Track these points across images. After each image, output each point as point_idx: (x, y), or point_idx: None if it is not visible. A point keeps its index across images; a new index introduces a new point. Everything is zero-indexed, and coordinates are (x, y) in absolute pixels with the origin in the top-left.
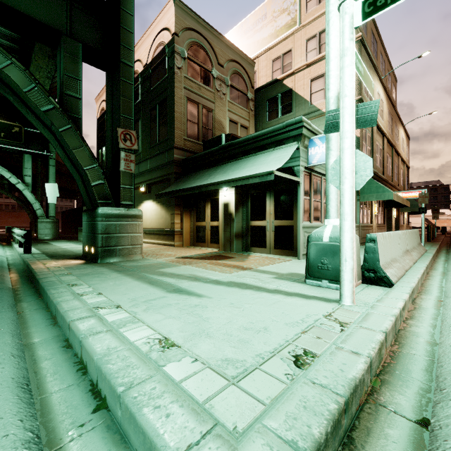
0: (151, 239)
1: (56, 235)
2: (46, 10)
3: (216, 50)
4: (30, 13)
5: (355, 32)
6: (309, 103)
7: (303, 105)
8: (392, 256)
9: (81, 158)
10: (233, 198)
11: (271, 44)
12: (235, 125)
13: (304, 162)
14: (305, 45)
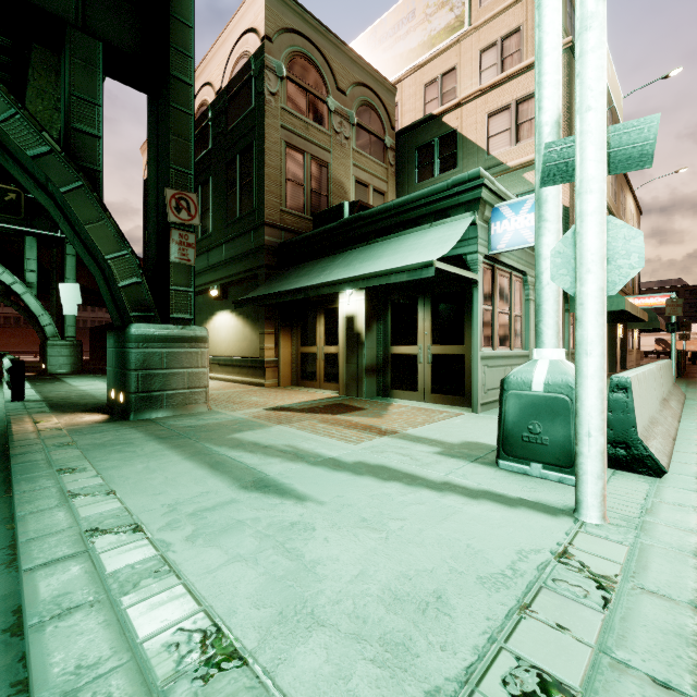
0: (227, 374)
1: (77, 367)
2: None
3: (334, 66)
4: None
5: None
6: (484, 152)
7: (475, 156)
8: (649, 413)
9: (100, 239)
10: (362, 307)
11: (423, 59)
12: (364, 189)
13: (483, 247)
14: (478, 59)
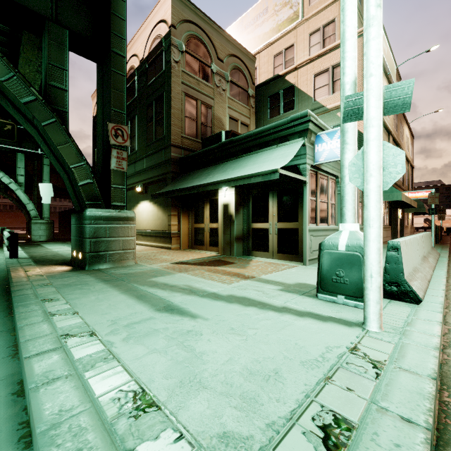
0: (147, 241)
1: (51, 237)
2: None
3: (216, 44)
4: None
5: (360, 25)
6: (312, 99)
7: (306, 101)
8: (413, 264)
9: (67, 155)
10: (233, 198)
11: (273, 39)
12: (235, 123)
13: (310, 160)
14: (308, 39)
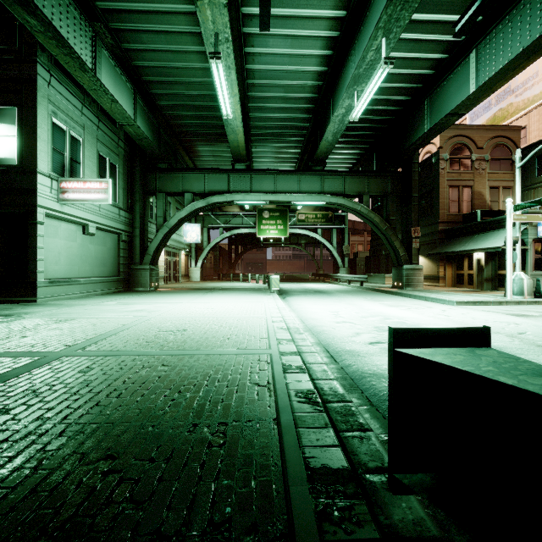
0: None
1: None
2: (382, 186)
3: (475, 139)
4: (377, 191)
5: None
6: None
7: None
8: None
9: (396, 245)
10: (483, 256)
11: None
12: (495, 190)
13: (532, 236)
14: None
